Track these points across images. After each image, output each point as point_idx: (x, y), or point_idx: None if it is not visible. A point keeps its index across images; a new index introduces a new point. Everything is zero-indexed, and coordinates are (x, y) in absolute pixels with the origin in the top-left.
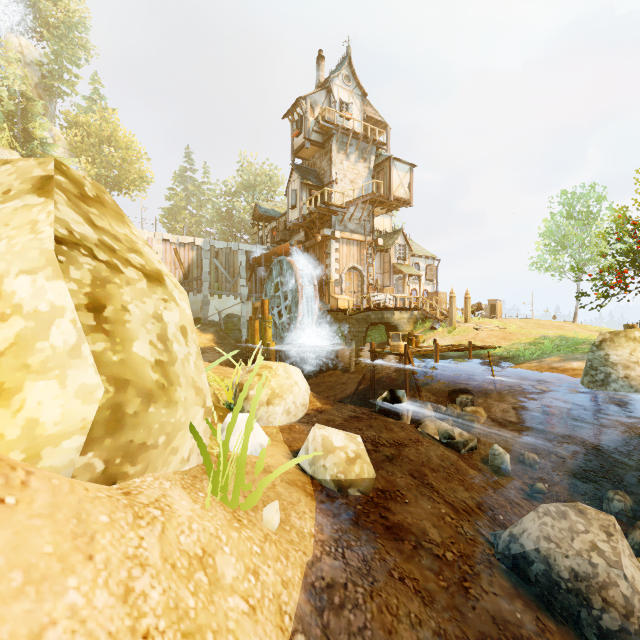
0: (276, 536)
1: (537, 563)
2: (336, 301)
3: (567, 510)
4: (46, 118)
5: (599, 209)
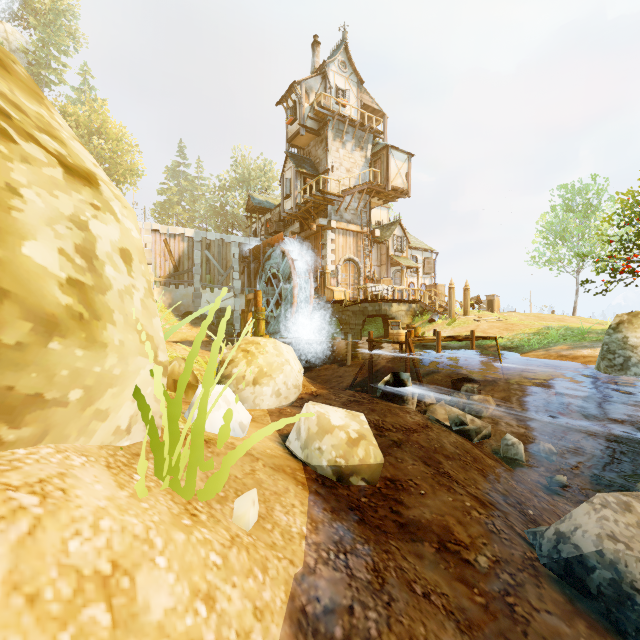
0: (250, 538)
1: (600, 570)
2: (332, 293)
3: (630, 501)
4: None
5: (599, 201)
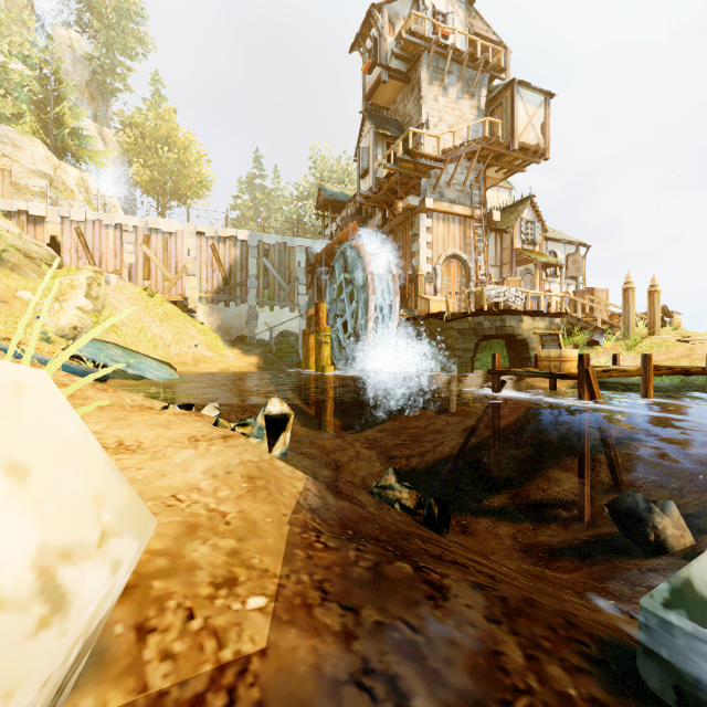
0: None
1: None
2: (427, 303)
3: None
4: (84, 108)
5: None
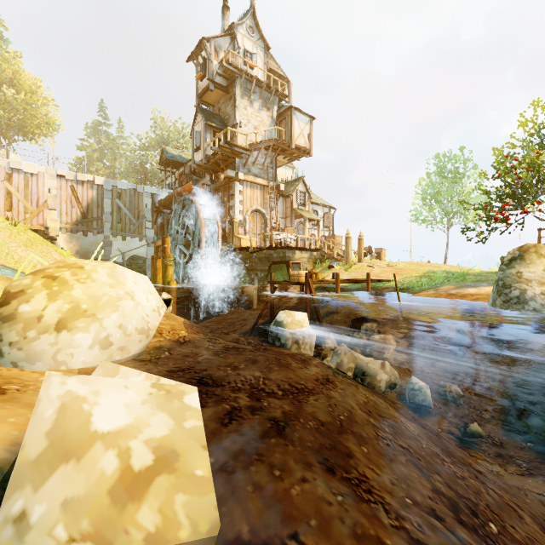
0: None
1: None
2: (239, 240)
3: None
4: None
5: (465, 169)
